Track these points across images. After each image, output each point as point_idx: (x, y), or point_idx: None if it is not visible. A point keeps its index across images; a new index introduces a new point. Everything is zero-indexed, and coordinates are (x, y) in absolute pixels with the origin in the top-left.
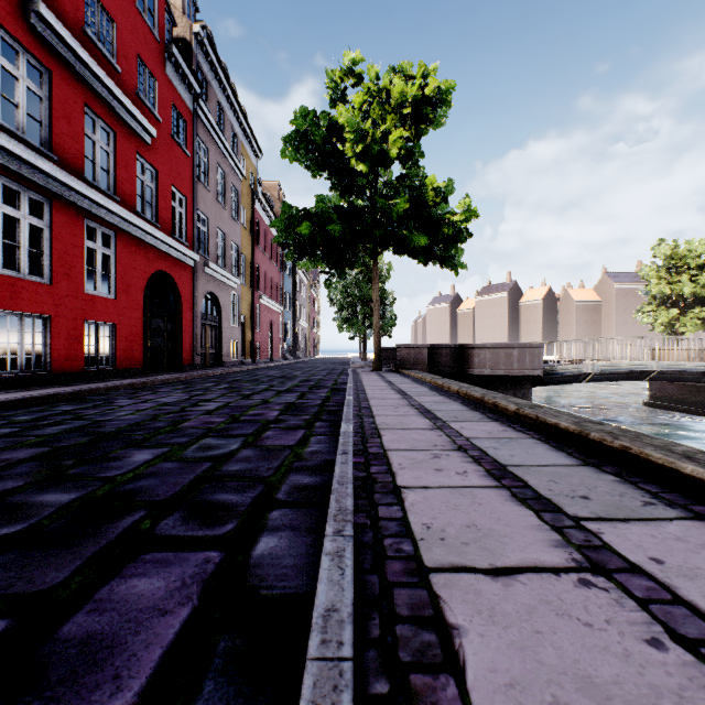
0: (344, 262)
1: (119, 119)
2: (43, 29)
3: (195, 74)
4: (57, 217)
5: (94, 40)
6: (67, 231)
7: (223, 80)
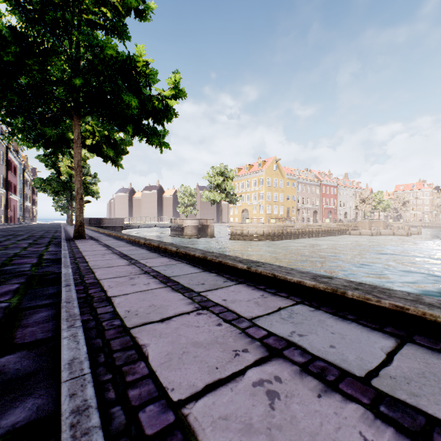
0: (60, 193)
1: None
2: None
3: None
4: None
5: None
6: None
7: None
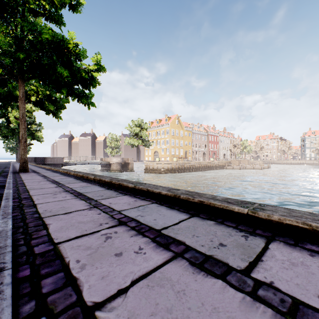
0: (9, 137)
1: None
2: None
3: None
4: None
5: None
6: None
7: None
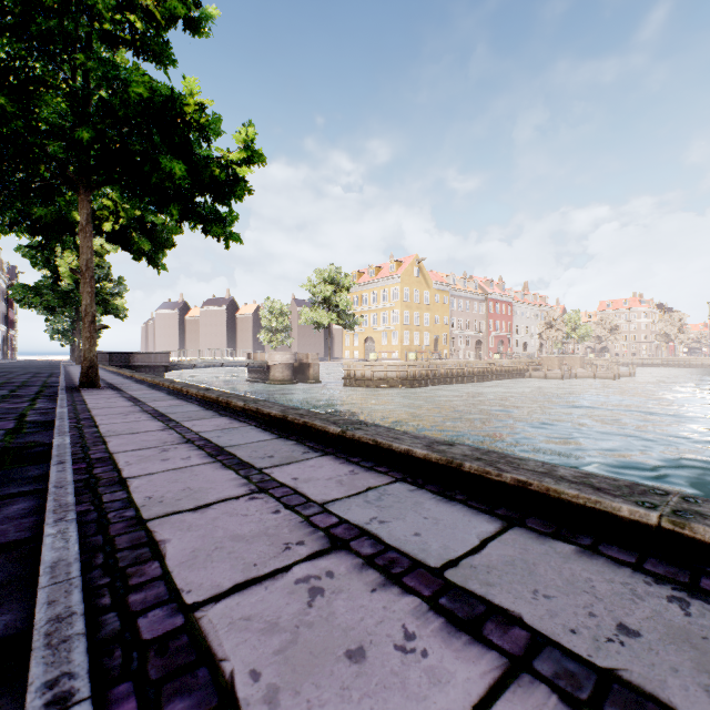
0: (58, 310)
1: None
2: None
3: None
4: None
5: None
6: None
7: None
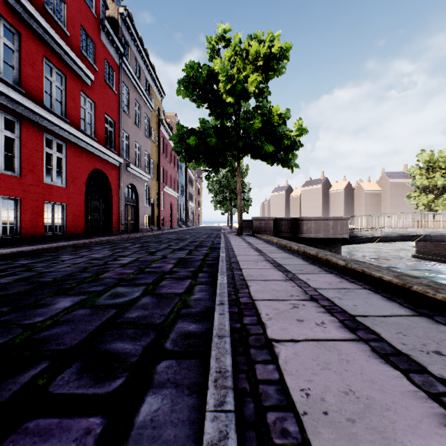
0: (218, 164)
1: (68, 67)
2: (14, 3)
3: (120, 40)
4: (25, 131)
5: (50, 13)
6: (32, 141)
7: (139, 46)
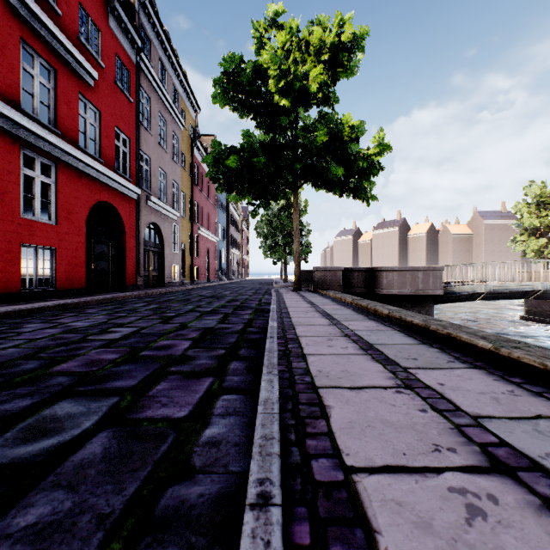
0: (268, 195)
1: (60, 58)
2: None
3: (137, 29)
4: None
5: None
6: (1, 157)
7: (164, 41)
